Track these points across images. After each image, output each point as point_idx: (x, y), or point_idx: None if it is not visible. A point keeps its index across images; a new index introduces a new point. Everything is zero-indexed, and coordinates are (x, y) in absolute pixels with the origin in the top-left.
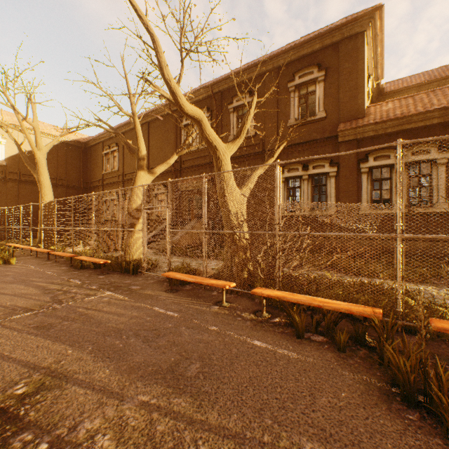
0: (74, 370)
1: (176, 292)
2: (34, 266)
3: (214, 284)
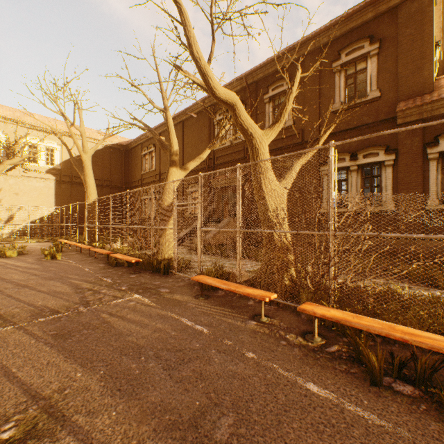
0: (75, 406)
1: (207, 299)
2: (75, 262)
3: (250, 294)
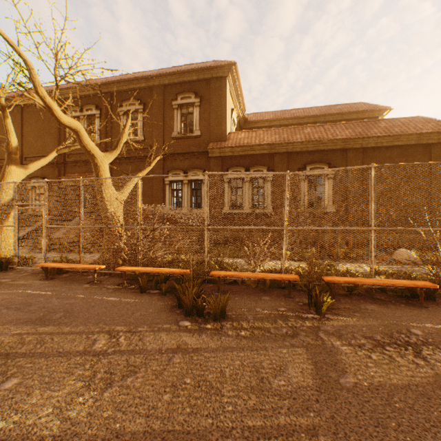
0: None
1: (52, 280)
2: None
3: (86, 267)
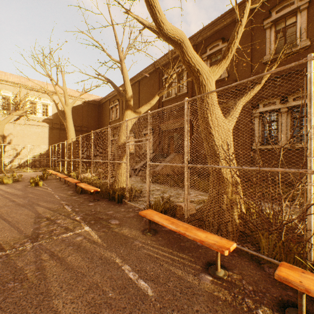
0: None
1: (154, 235)
2: (51, 189)
3: (204, 242)
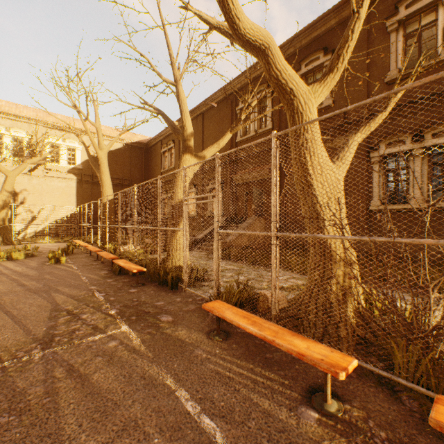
0: None
1: (225, 341)
2: (77, 268)
3: (304, 357)
